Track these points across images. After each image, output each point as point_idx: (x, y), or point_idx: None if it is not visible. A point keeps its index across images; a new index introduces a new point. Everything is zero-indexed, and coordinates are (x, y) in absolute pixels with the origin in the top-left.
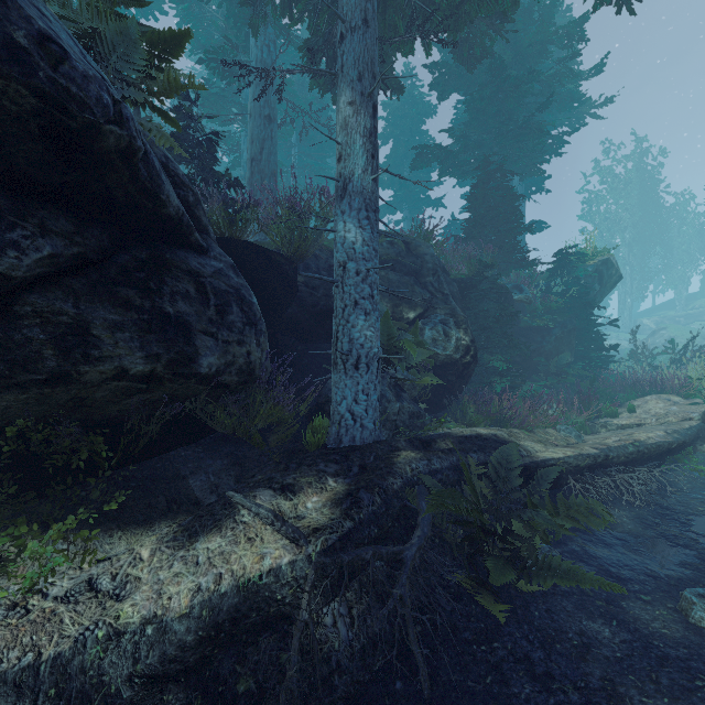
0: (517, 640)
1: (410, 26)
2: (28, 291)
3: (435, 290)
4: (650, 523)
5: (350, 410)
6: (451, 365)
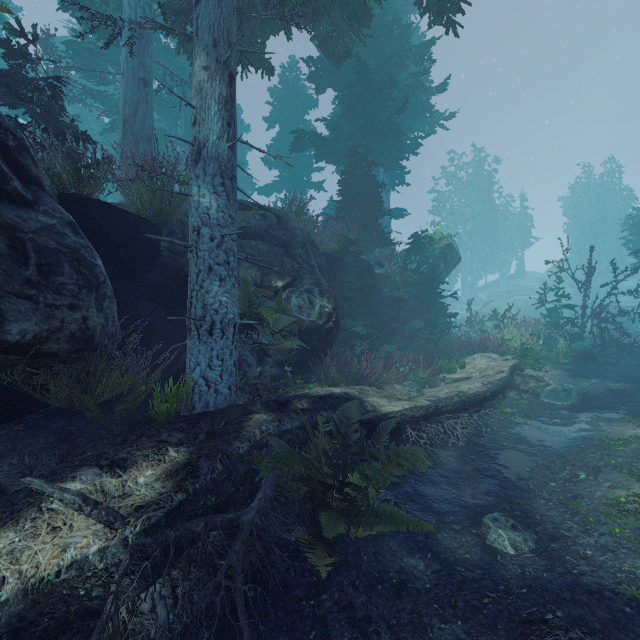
0: (344, 588)
1: (266, 4)
2: None
3: (303, 261)
4: (469, 460)
5: (204, 376)
6: (315, 330)
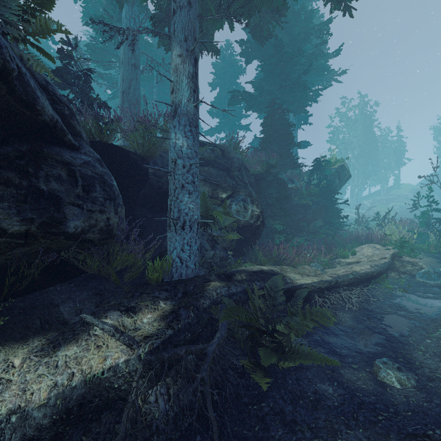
0: (276, 400)
1: (218, 10)
2: None
3: (239, 180)
4: (361, 320)
5: (179, 256)
6: (248, 227)
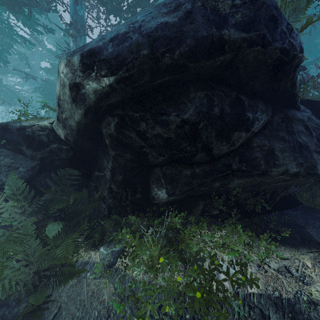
0: None
1: None
2: (254, 137)
3: None
4: None
5: None
6: None
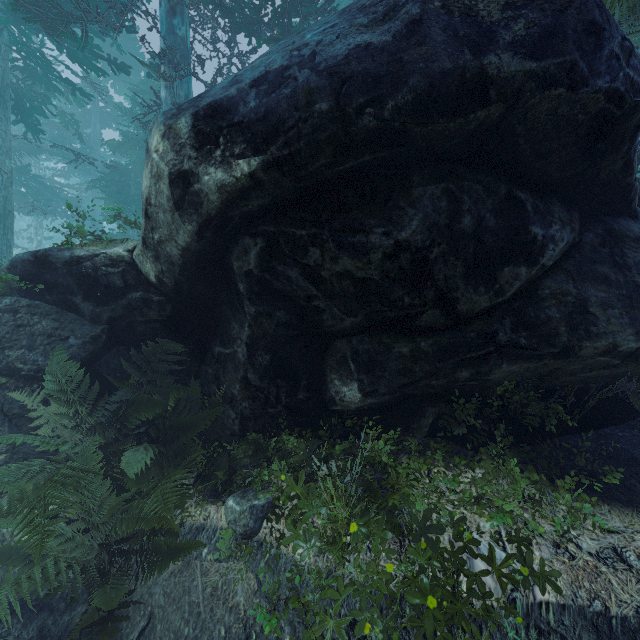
0: None
1: None
2: (544, 277)
3: None
4: None
5: None
6: None
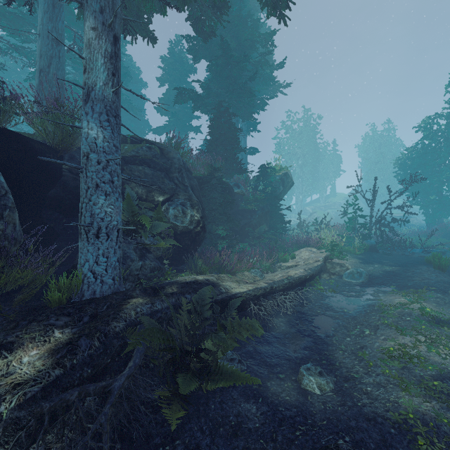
0: (194, 433)
1: None
2: None
3: (179, 182)
4: (294, 324)
5: (92, 270)
6: (187, 233)
